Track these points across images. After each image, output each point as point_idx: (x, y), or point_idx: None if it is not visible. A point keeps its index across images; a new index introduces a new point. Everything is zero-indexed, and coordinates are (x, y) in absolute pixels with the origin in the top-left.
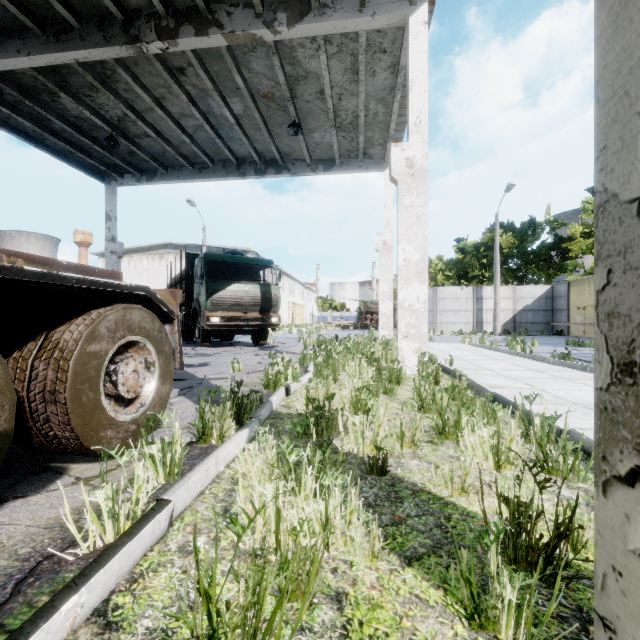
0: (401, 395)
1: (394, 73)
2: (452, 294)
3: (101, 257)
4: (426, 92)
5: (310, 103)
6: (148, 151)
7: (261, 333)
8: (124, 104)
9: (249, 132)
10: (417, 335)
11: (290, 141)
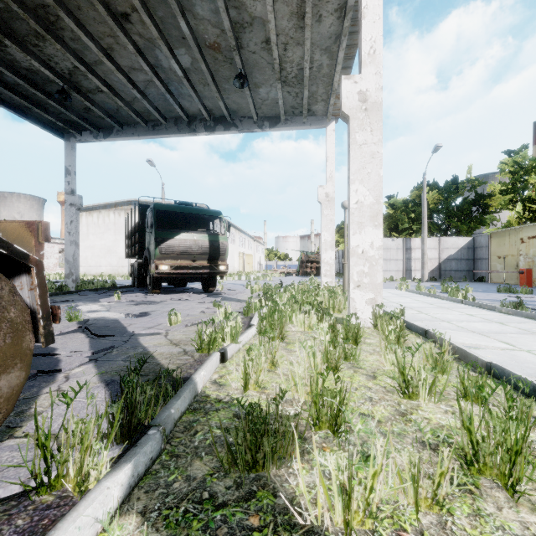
0: (364, 361)
1: (340, 17)
2: (384, 245)
3: None
4: (381, 19)
5: (256, 54)
6: (102, 107)
7: (210, 280)
8: (72, 54)
9: (198, 88)
10: (371, 284)
11: (237, 97)
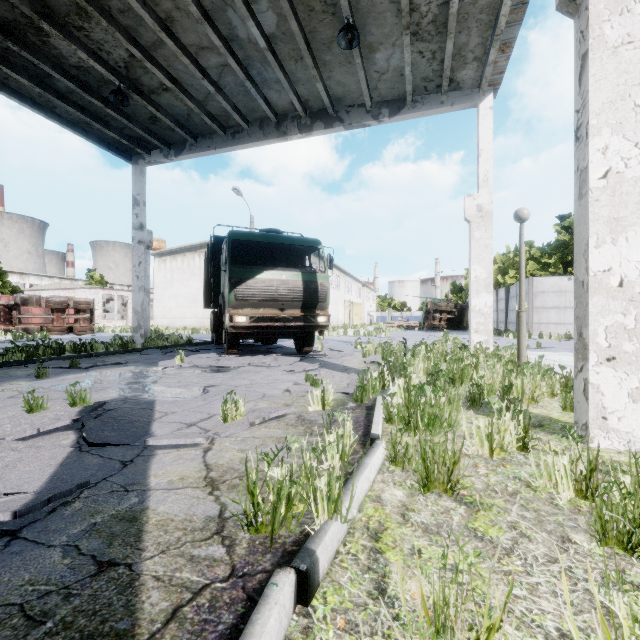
0: None
1: None
2: (555, 286)
3: (157, 257)
4: None
5: None
6: (171, 114)
7: (305, 337)
8: (123, 34)
9: (287, 66)
10: None
11: (343, 74)
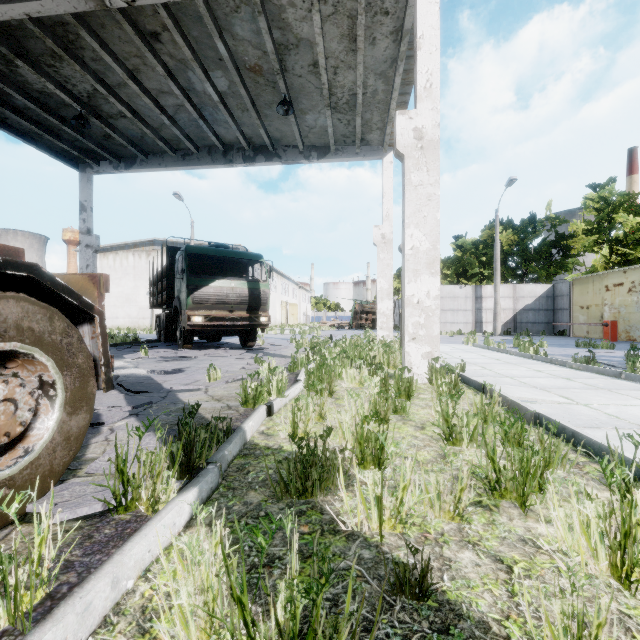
0: (415, 414)
1: (397, 41)
2: (451, 293)
3: None
4: (438, 50)
5: (302, 78)
6: (125, 134)
7: (249, 334)
8: (92, 76)
9: (235, 113)
10: (427, 337)
11: (281, 124)
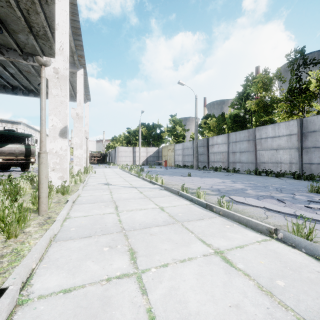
0: None
1: None
2: (124, 150)
3: None
4: (82, 94)
5: None
6: None
7: (26, 166)
8: None
9: (19, 79)
10: (79, 164)
11: None
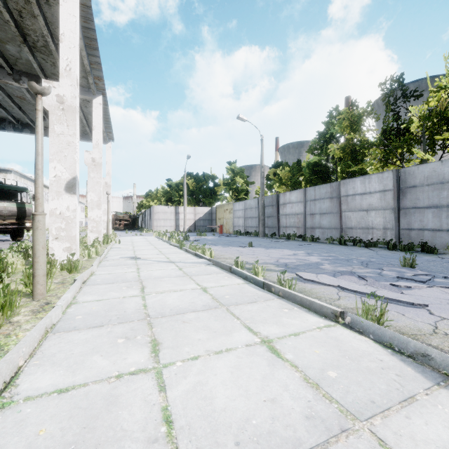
0: None
1: None
2: (163, 210)
3: None
4: (101, 132)
5: None
6: None
7: (18, 233)
8: None
9: (7, 108)
10: (97, 231)
11: None
